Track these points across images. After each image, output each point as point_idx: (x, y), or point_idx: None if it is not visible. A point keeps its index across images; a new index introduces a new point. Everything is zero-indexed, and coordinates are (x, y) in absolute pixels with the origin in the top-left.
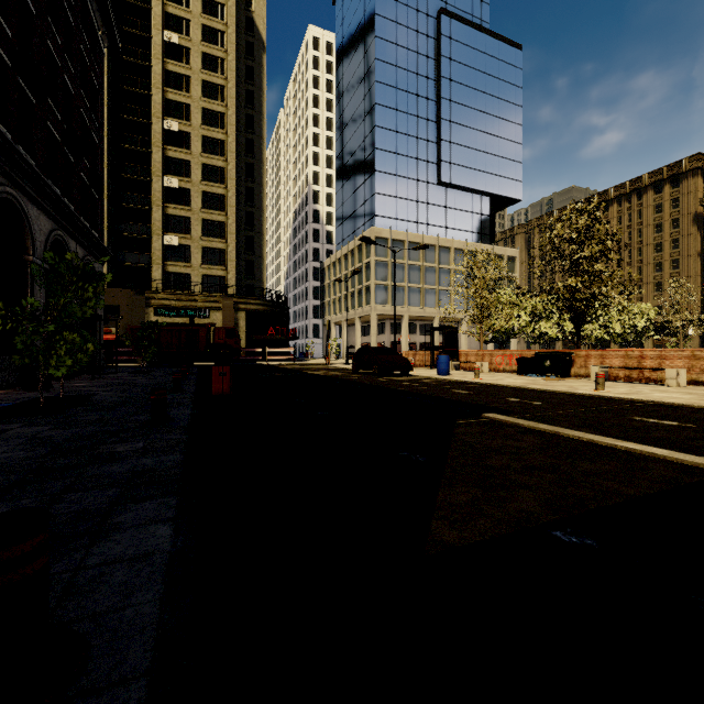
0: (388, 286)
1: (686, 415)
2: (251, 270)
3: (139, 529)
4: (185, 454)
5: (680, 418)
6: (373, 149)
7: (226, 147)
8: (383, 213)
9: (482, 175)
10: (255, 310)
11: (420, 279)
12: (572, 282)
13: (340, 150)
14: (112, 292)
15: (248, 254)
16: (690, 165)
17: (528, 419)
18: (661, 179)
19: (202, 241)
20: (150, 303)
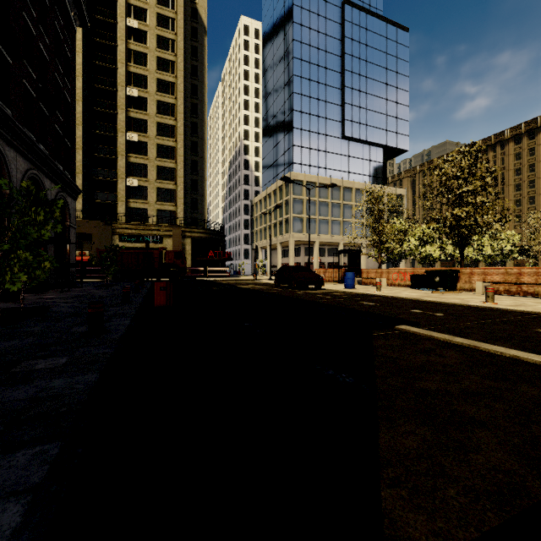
0: (303, 218)
1: None
2: (195, 206)
3: None
4: (102, 374)
5: None
6: (291, 110)
7: (175, 109)
8: (299, 161)
9: (377, 131)
10: (198, 237)
11: (328, 213)
12: (458, 211)
13: (265, 112)
14: (86, 223)
15: (193, 193)
16: None
17: (439, 331)
18: (520, 133)
19: (157, 183)
20: (115, 231)
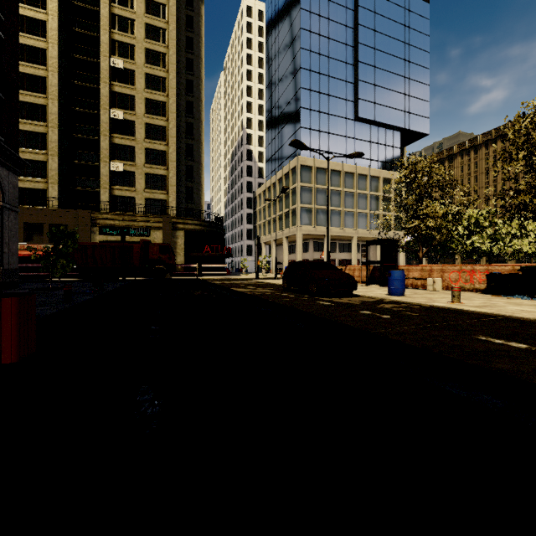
0: (312, 209)
1: None
2: (191, 195)
3: None
4: None
5: None
6: (298, 88)
7: (167, 84)
8: (307, 145)
9: (394, 112)
10: (192, 230)
11: (340, 203)
12: None
13: (269, 95)
14: (60, 212)
15: (188, 181)
16: None
17: None
18: None
19: (146, 168)
20: (95, 222)
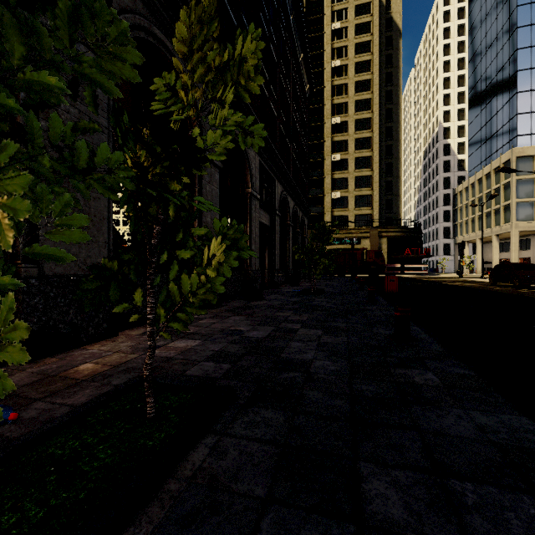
0: (534, 202)
1: None
2: (389, 206)
3: None
4: None
5: None
6: (513, 72)
7: (371, 122)
8: (526, 131)
9: None
10: (394, 236)
11: None
12: None
13: (473, 85)
14: None
15: (387, 195)
16: None
17: None
18: None
19: (355, 192)
20: None
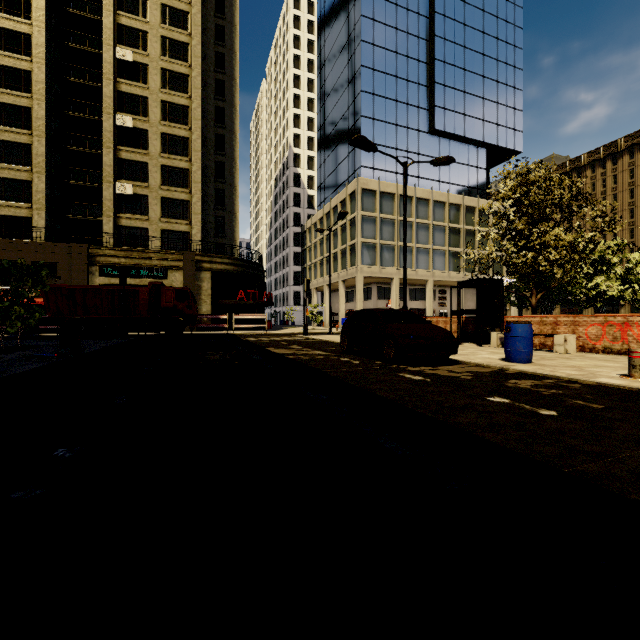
0: (376, 245)
1: None
2: (221, 227)
3: None
4: None
5: None
6: (358, 92)
7: (189, 83)
8: (369, 164)
9: (479, 123)
10: (222, 270)
11: (412, 238)
12: None
13: (321, 103)
14: (47, 246)
15: (217, 209)
16: None
17: None
18: None
19: (162, 190)
20: (94, 260)
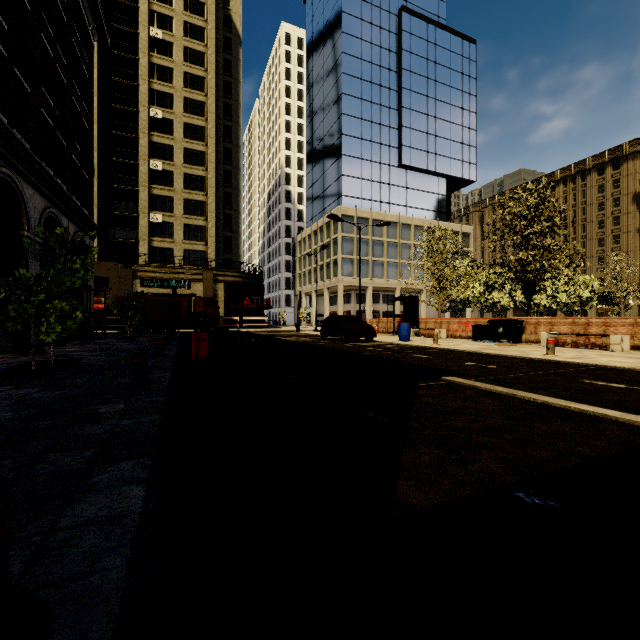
0: (354, 260)
1: (633, 378)
2: (229, 245)
3: (113, 490)
4: (163, 415)
5: (627, 381)
6: (340, 134)
7: (206, 133)
8: (349, 193)
9: (439, 158)
10: (233, 282)
11: (383, 254)
12: (523, 255)
13: (310, 135)
14: (102, 265)
15: (226, 231)
16: (630, 149)
17: (485, 382)
18: (603, 162)
19: (184, 219)
20: (136, 275)
